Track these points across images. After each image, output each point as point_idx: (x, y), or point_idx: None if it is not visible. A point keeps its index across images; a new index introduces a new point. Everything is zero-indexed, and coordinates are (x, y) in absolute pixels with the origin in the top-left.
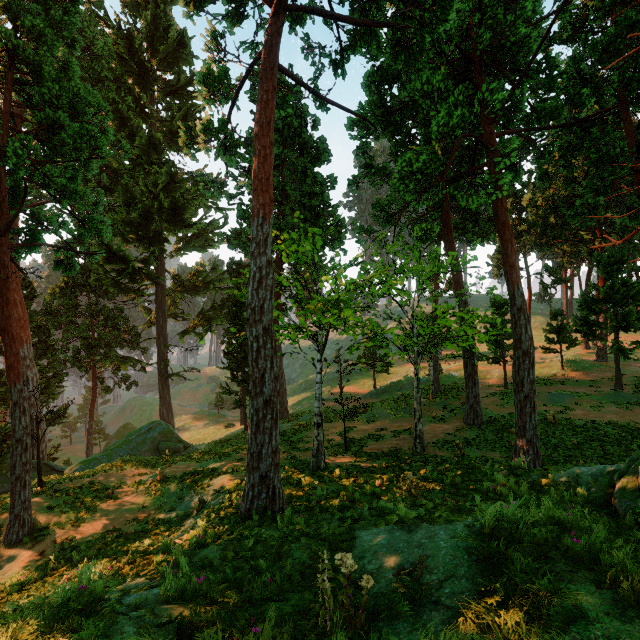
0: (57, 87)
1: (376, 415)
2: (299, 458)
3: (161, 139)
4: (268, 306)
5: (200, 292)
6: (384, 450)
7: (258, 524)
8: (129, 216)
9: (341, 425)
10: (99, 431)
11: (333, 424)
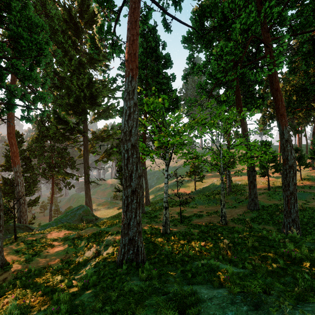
0: (18, 15)
1: (197, 203)
2: (155, 226)
3: (85, 61)
4: (134, 131)
5: (105, 140)
6: (203, 223)
7: (126, 272)
8: (69, 101)
9: (178, 209)
10: (57, 210)
11: (173, 208)
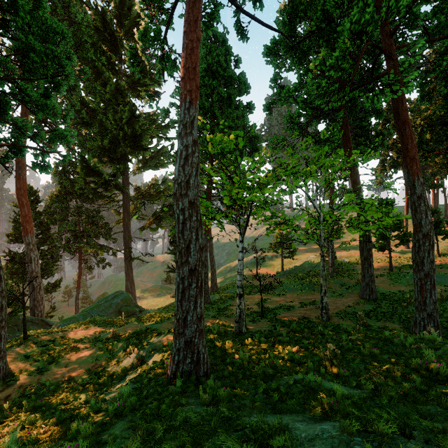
0: (28, 17)
1: (285, 290)
2: (224, 323)
3: (125, 87)
4: (194, 182)
5: (154, 198)
6: (294, 318)
7: (181, 391)
8: (103, 143)
9: (258, 297)
10: (86, 298)
11: (251, 296)
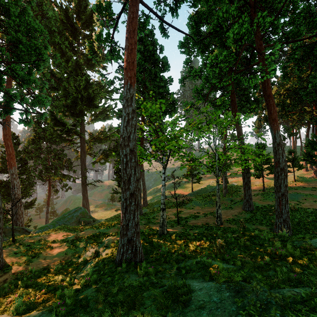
0: (18, 20)
1: (194, 205)
2: (152, 228)
3: (82, 63)
4: (133, 137)
5: (102, 141)
6: (199, 224)
7: (125, 270)
8: (66, 102)
9: (175, 210)
10: (53, 212)
11: (171, 209)
